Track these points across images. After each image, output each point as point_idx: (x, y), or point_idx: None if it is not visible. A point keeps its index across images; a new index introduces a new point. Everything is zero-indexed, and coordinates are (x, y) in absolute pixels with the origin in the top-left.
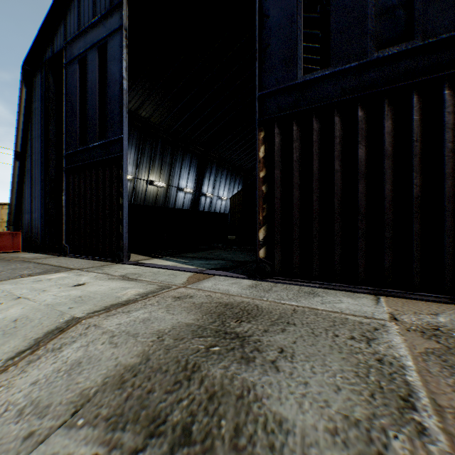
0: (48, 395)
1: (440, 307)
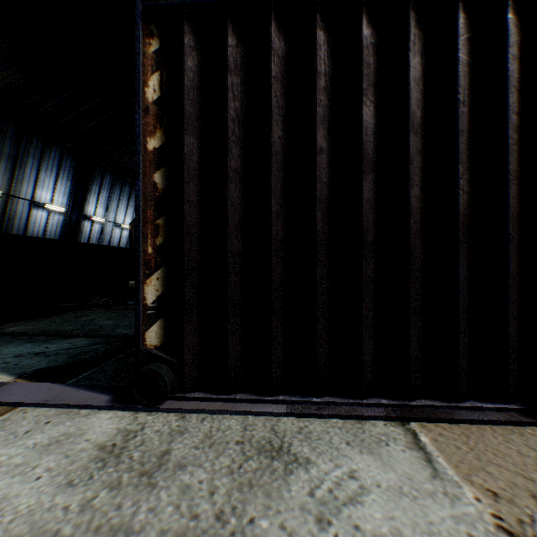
0: None
1: (531, 443)
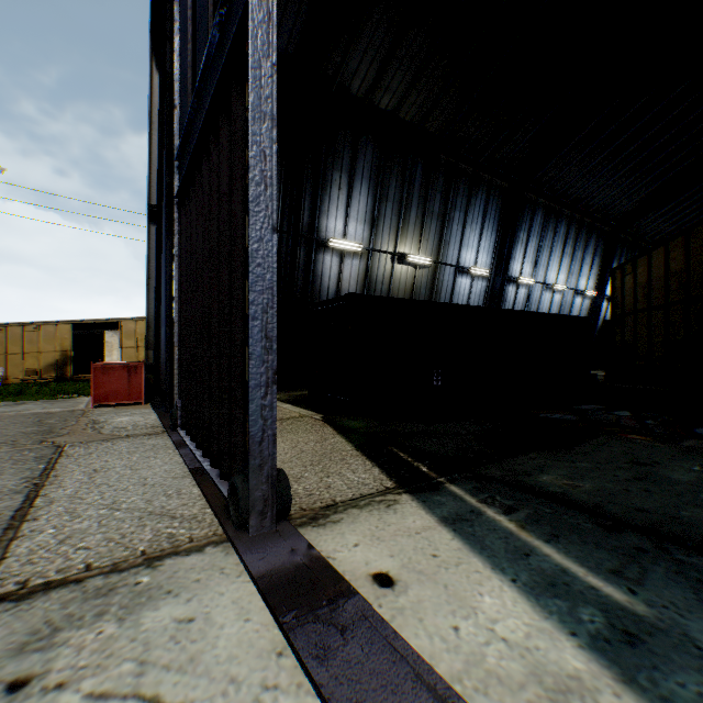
0: None
1: None
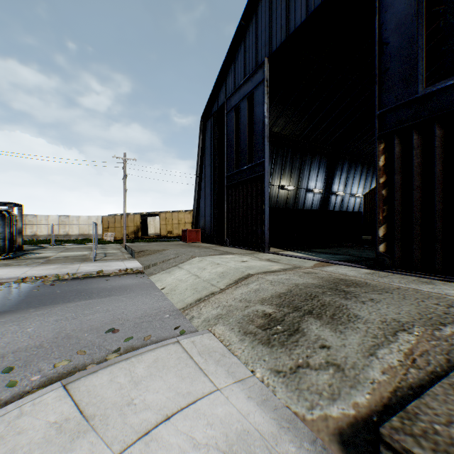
0: (249, 297)
1: None
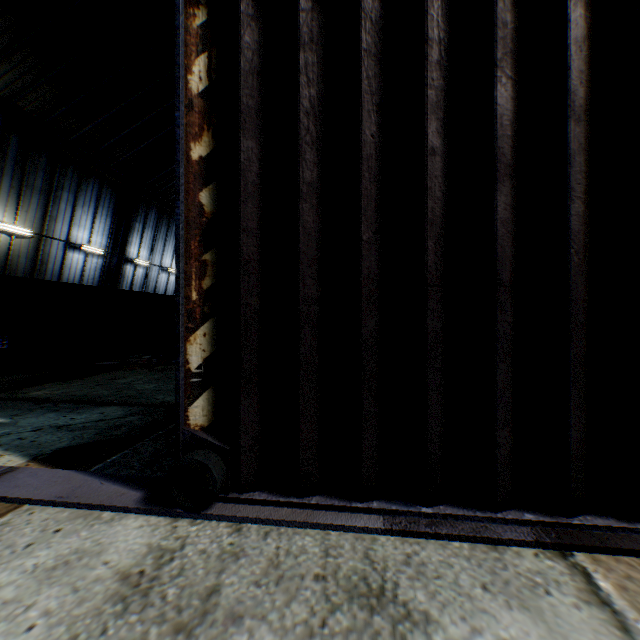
0: None
1: None
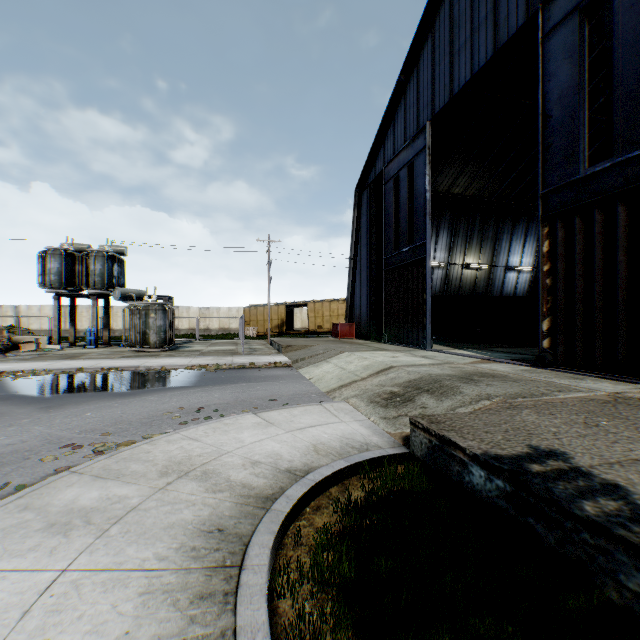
0: (384, 383)
1: None
